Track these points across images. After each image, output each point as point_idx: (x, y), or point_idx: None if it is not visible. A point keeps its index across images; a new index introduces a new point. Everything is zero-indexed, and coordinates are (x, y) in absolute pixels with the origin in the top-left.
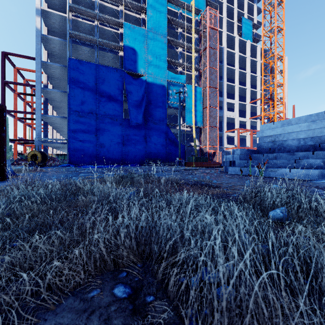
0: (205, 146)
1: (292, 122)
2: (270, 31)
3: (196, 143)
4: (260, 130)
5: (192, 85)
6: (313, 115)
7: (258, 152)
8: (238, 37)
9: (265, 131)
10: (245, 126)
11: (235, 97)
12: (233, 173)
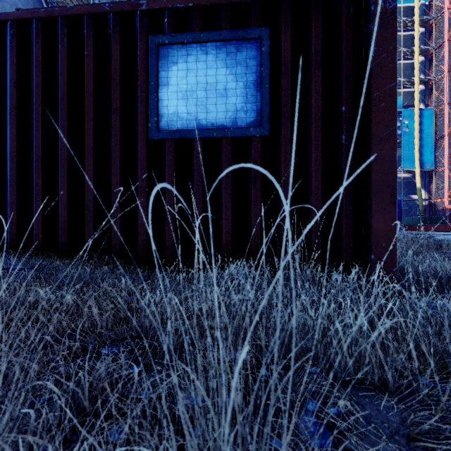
0: (440, 199)
1: None
2: None
3: (422, 196)
4: None
5: (413, 108)
6: None
7: None
8: None
9: None
10: None
11: None
12: None
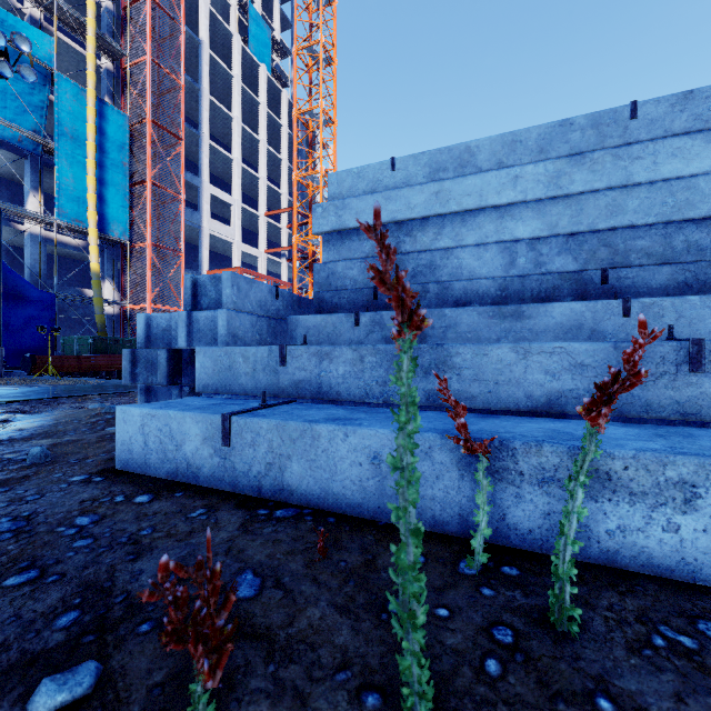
0: (140, 305)
1: (481, 157)
2: (310, 52)
3: (109, 295)
4: (332, 199)
5: (86, 89)
6: (576, 124)
7: (320, 308)
8: (241, 42)
9: (356, 201)
10: (256, 271)
11: (232, 190)
12: (156, 470)
